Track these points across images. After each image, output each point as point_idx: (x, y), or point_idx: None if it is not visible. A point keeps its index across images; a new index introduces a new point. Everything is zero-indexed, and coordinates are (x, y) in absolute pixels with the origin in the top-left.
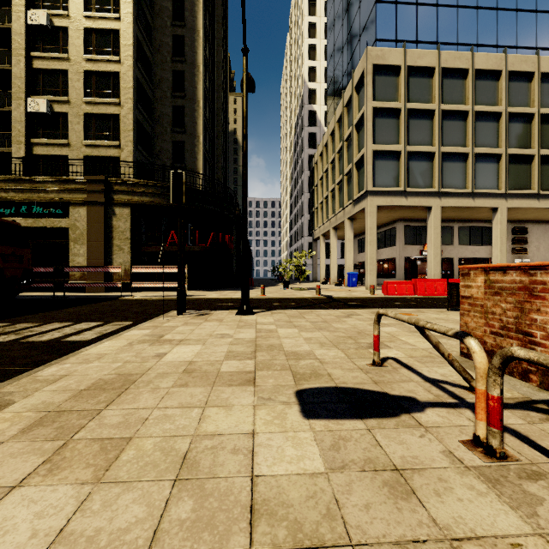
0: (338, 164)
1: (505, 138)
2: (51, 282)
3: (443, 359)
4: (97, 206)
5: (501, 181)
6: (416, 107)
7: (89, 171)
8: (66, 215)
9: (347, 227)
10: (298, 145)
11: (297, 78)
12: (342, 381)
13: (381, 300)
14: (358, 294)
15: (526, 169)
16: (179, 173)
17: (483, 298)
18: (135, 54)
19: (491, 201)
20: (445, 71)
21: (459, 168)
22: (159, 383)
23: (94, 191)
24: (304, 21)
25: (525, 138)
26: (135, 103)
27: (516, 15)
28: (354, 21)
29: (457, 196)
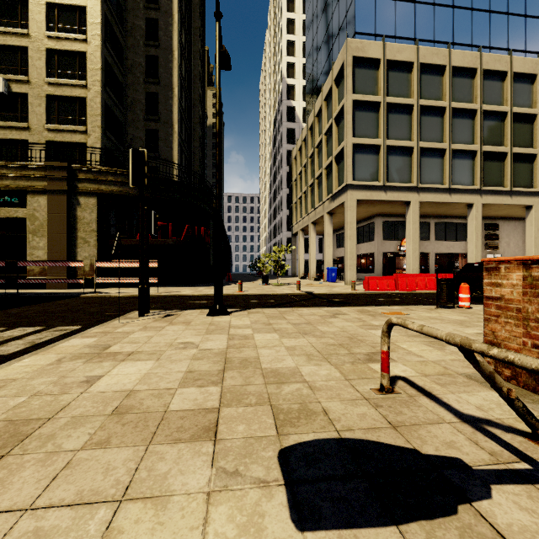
0: (317, 158)
1: (480, 135)
2: (7, 278)
3: (467, 379)
4: (59, 195)
5: (476, 177)
6: (395, 101)
7: (50, 157)
8: (23, 204)
9: (327, 222)
10: (277, 140)
11: (276, 74)
12: (346, 425)
13: (363, 296)
14: (339, 290)
15: (499, 166)
16: (140, 151)
17: (521, 300)
18: (104, 34)
19: (467, 197)
20: (423, 67)
21: (436, 164)
22: (63, 441)
23: (56, 179)
24: (283, 16)
25: (498, 136)
26: (104, 86)
27: (489, 16)
28: (333, 15)
29: (435, 191)
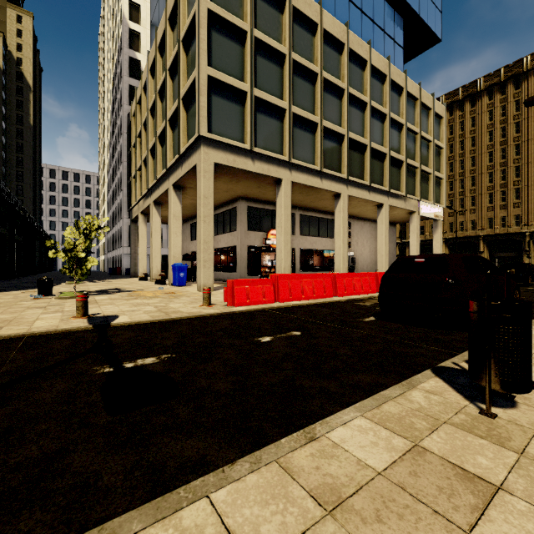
0: (161, 108)
1: (347, 119)
2: None
3: None
4: None
5: (344, 165)
6: (265, 40)
7: None
8: None
9: (173, 198)
10: (117, 100)
11: (115, 15)
12: None
13: (226, 328)
14: (180, 306)
15: (361, 158)
16: None
17: None
18: None
19: (336, 185)
20: (295, 14)
21: (308, 139)
22: None
23: None
24: None
25: (360, 126)
26: None
27: (349, 5)
28: None
29: (307, 172)
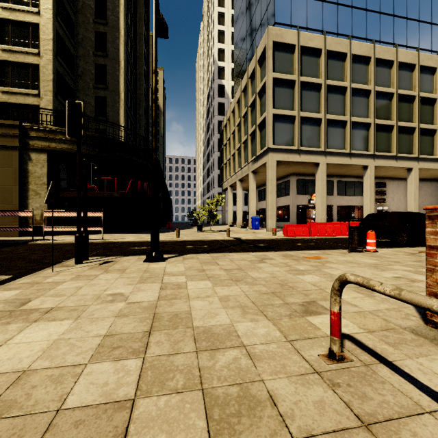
0: (243, 126)
1: (373, 111)
2: None
3: (414, 335)
4: (10, 150)
5: (370, 145)
6: (307, 80)
7: (2, 116)
8: None
9: (251, 179)
10: (210, 112)
11: (209, 57)
12: (303, 426)
13: (284, 241)
14: (262, 236)
15: (388, 136)
16: (76, 103)
17: None
18: (55, 8)
19: (363, 160)
20: (329, 53)
21: (340, 133)
22: None
23: (7, 136)
24: (215, 10)
25: (387, 112)
26: (55, 55)
27: (380, 17)
28: (256, 8)
29: (338, 155)
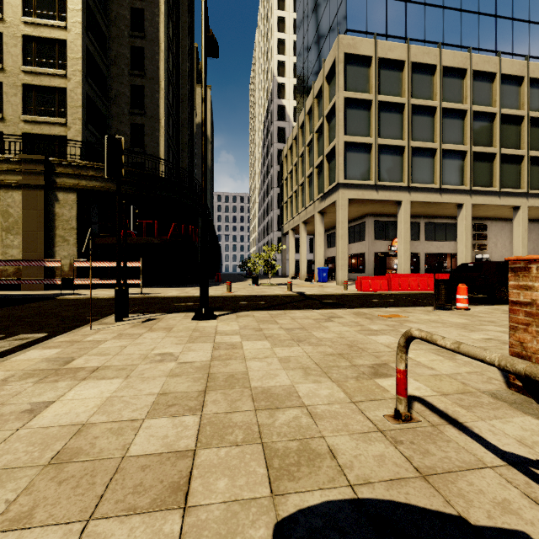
0: (308, 157)
1: (470, 136)
2: None
3: (493, 399)
4: (35, 190)
5: (466, 178)
6: (387, 100)
7: (25, 150)
8: None
9: (318, 221)
10: (268, 139)
11: (266, 72)
12: (361, 475)
13: (357, 297)
14: (331, 290)
15: (488, 167)
16: (116, 139)
17: None
18: (85, 21)
19: (457, 197)
20: (414, 66)
21: (427, 163)
22: None
23: (32, 173)
24: (274, 14)
25: (487, 137)
26: (85, 76)
27: (478, 18)
28: (324, 12)
29: (426, 191)
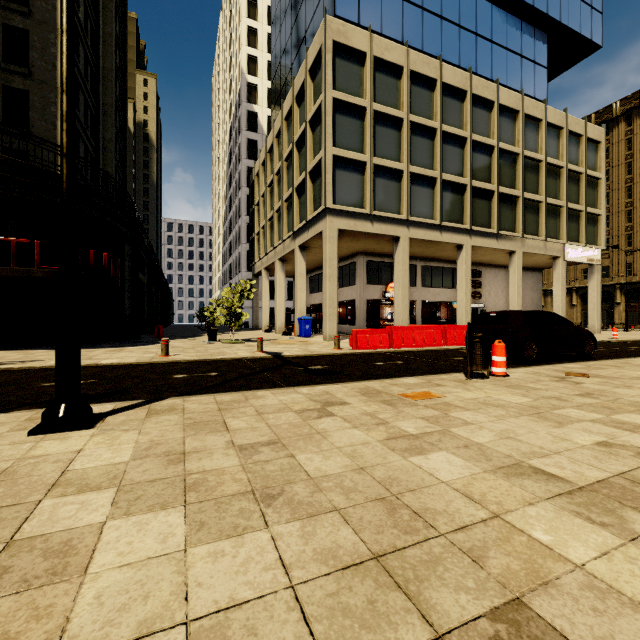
0: (286, 174)
1: (470, 168)
2: None
3: None
4: None
5: (466, 215)
6: (383, 111)
7: None
8: None
9: (299, 258)
10: (235, 154)
11: (232, 68)
12: None
13: (354, 359)
14: (317, 349)
15: (487, 205)
16: None
17: None
18: None
19: (458, 237)
20: (413, 76)
21: (427, 195)
22: None
23: None
24: None
25: (486, 172)
26: None
27: (476, 40)
28: None
29: (425, 227)
